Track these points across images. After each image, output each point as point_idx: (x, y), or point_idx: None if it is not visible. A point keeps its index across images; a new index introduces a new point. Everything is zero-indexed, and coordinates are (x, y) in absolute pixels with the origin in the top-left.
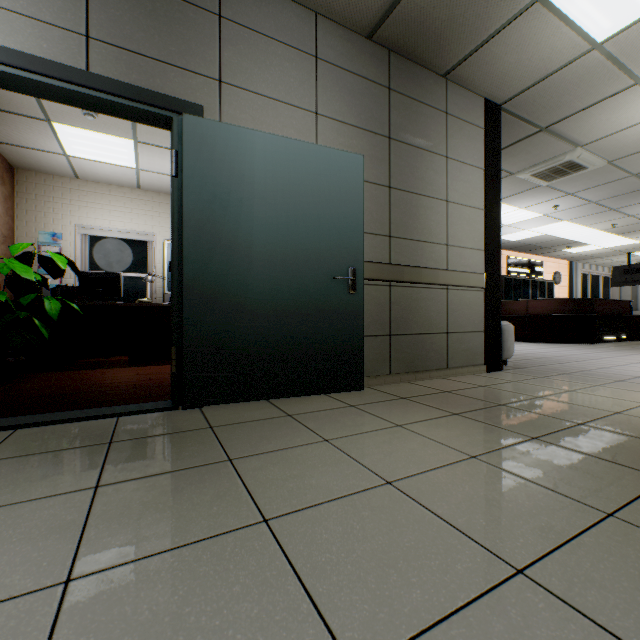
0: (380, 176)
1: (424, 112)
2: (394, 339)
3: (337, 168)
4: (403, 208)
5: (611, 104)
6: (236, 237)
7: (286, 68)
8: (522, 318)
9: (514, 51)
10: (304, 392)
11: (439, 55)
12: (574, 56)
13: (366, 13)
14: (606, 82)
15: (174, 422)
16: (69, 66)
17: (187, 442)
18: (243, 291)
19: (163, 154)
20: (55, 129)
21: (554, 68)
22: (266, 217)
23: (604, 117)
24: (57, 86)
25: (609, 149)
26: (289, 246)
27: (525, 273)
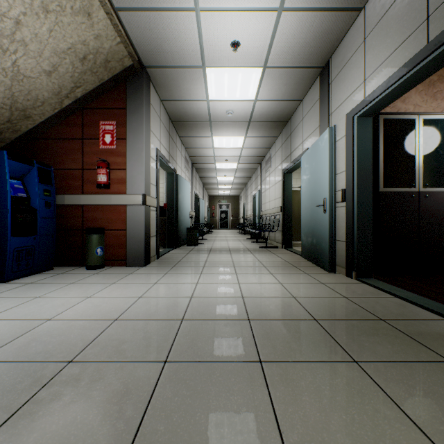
0: None
1: None
2: None
3: None
4: None
5: None
6: None
7: None
8: None
9: None
10: None
11: None
12: None
13: None
14: None
15: None
16: (415, 54)
17: (392, 345)
18: None
19: None
20: None
21: None
22: None
23: None
24: (412, 74)
25: None
26: None
27: None
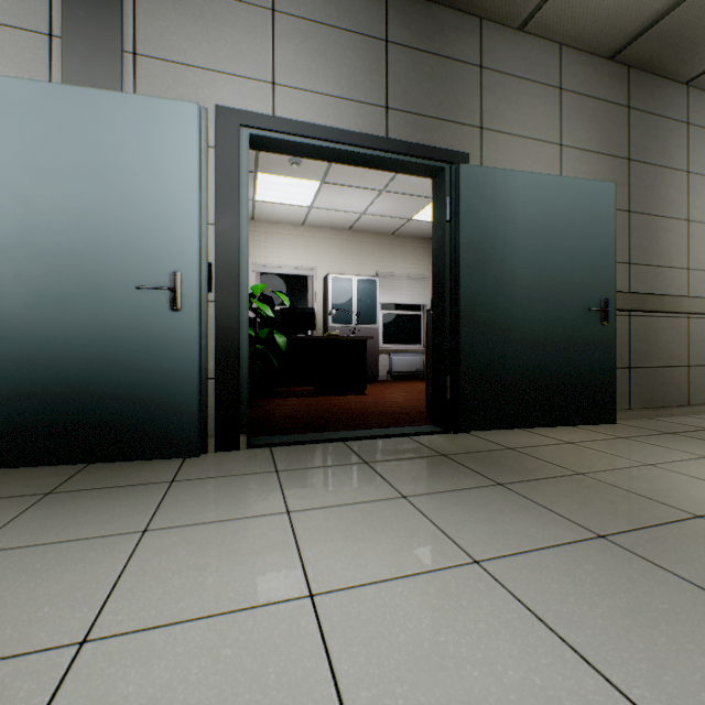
0: (619, 201)
1: (663, 126)
2: (633, 372)
3: (589, 199)
4: (642, 232)
5: None
6: (501, 274)
7: (534, 105)
8: None
9: None
10: (559, 423)
11: (688, 63)
12: None
13: (617, 36)
14: None
15: (467, 443)
16: (376, 136)
17: (512, 458)
18: (506, 324)
19: (341, 192)
20: (256, 179)
21: None
22: (526, 253)
23: None
24: (366, 154)
25: None
26: (546, 280)
27: None
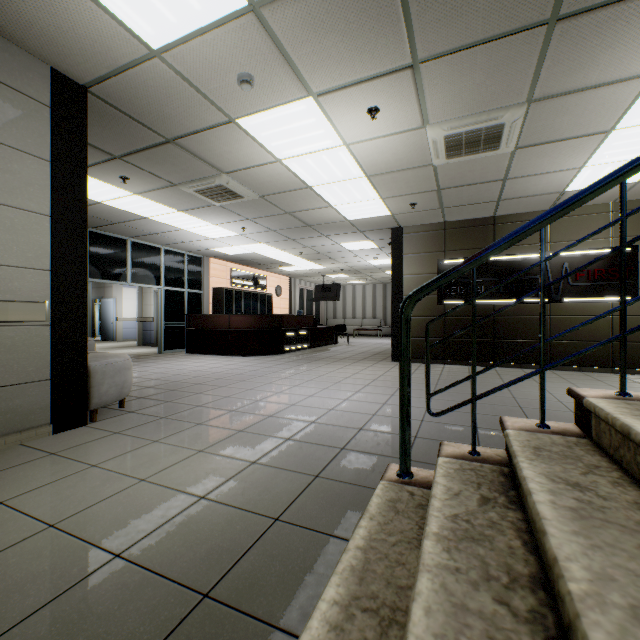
0: None
1: None
2: None
3: None
4: None
5: (223, 136)
6: None
7: None
8: (226, 332)
9: (37, 4)
10: None
11: None
12: (138, 55)
13: None
14: (200, 107)
15: None
16: None
17: None
18: None
19: None
20: None
21: (123, 61)
22: None
23: (226, 148)
24: None
25: (253, 183)
26: None
27: (250, 285)
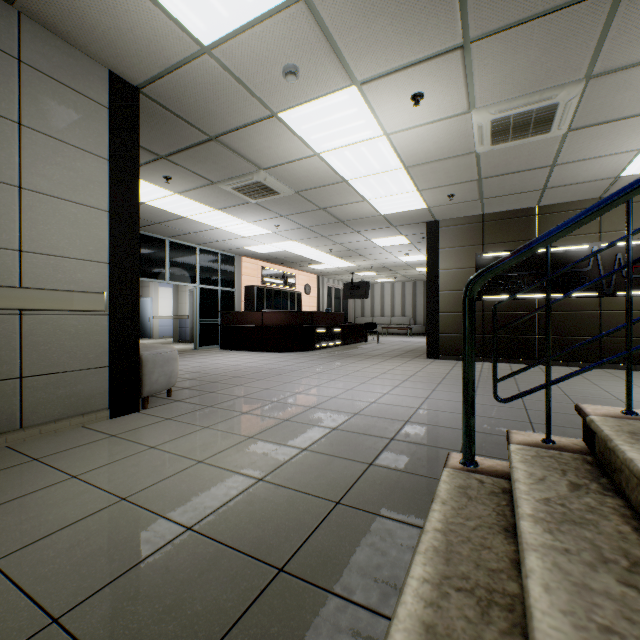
0: None
1: None
2: None
3: None
4: None
5: (264, 131)
6: None
7: None
8: (259, 329)
9: (101, 8)
10: None
11: None
12: (189, 53)
13: None
14: (244, 102)
15: None
16: None
17: None
18: None
19: None
20: None
21: (175, 60)
22: None
23: (266, 143)
24: None
25: (290, 179)
26: None
27: (280, 284)
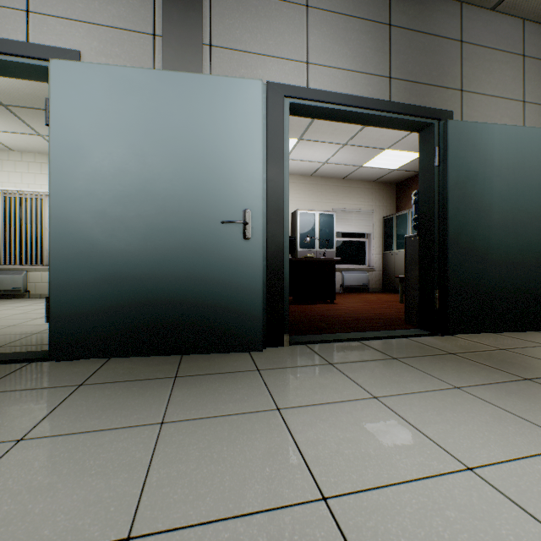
0: None
1: None
2: None
3: None
4: None
5: None
6: (480, 207)
7: (502, 70)
8: None
9: None
10: (528, 328)
11: None
12: None
13: None
14: None
15: (460, 344)
16: (382, 100)
17: (513, 357)
18: (485, 248)
19: (312, 146)
20: None
21: None
22: (500, 190)
23: None
24: (374, 115)
25: None
26: (517, 212)
27: None
